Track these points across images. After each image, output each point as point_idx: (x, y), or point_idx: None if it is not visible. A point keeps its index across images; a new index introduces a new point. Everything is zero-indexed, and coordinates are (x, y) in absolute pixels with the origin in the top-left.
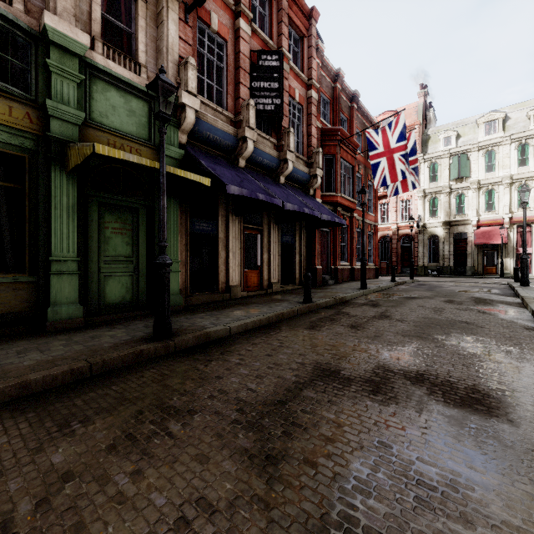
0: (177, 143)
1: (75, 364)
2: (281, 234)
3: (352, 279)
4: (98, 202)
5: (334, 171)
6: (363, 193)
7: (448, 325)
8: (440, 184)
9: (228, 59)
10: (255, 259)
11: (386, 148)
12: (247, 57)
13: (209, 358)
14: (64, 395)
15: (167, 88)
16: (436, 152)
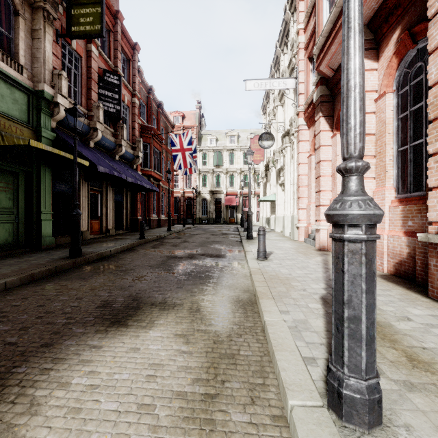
0: (50, 127)
1: (46, 267)
2: (114, 195)
3: (159, 226)
4: None
5: (149, 154)
6: (169, 173)
7: (212, 242)
8: (208, 167)
9: (82, 70)
10: (96, 212)
11: (181, 147)
12: (96, 72)
13: (114, 261)
14: (58, 277)
15: (78, 114)
16: (206, 147)
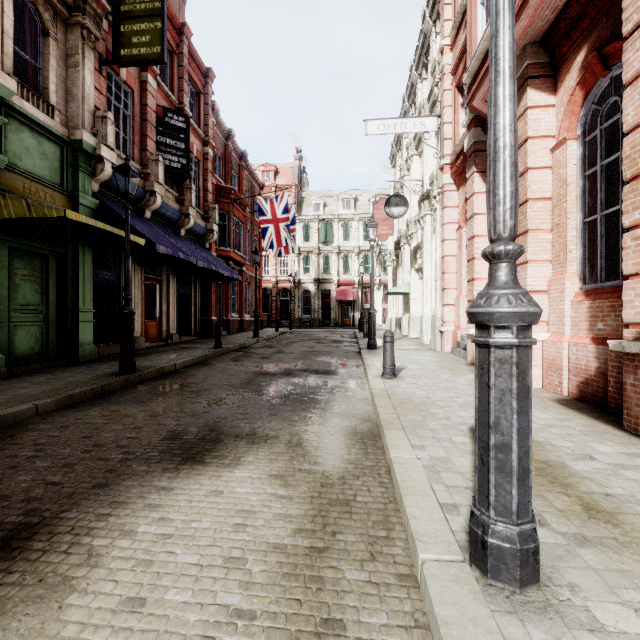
0: (91, 191)
1: (89, 386)
2: (179, 285)
3: (241, 331)
4: (7, 246)
5: (227, 227)
6: (256, 253)
7: (317, 353)
8: (312, 245)
9: (134, 109)
10: (153, 310)
11: (274, 216)
12: (153, 111)
13: (181, 378)
14: (106, 399)
15: (131, 174)
16: (309, 215)
